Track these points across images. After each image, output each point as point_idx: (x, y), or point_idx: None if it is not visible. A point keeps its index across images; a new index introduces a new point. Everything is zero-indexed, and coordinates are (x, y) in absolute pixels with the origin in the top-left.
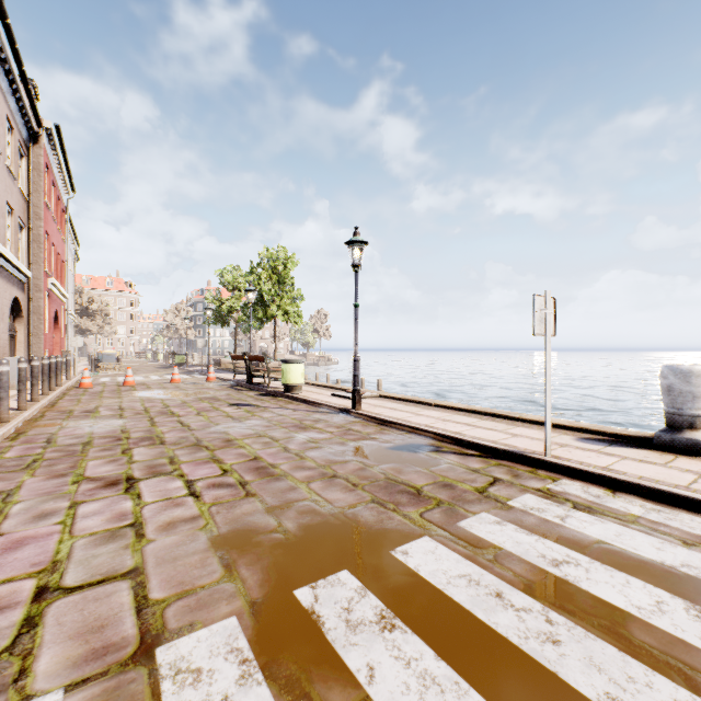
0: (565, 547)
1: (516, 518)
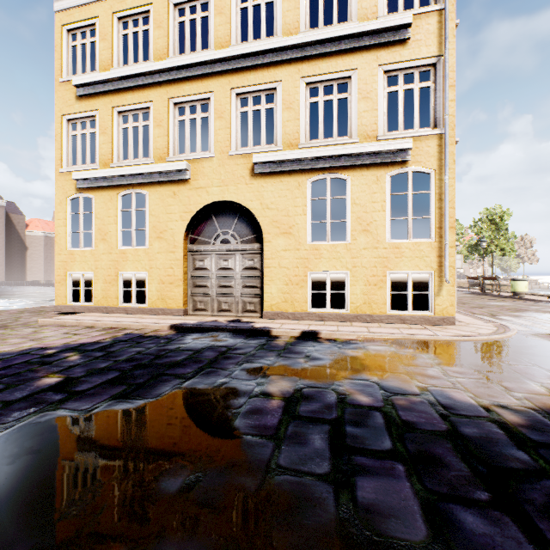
0: None
1: None
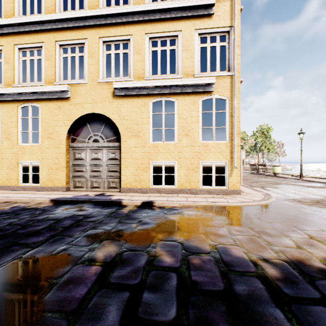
0: None
1: None
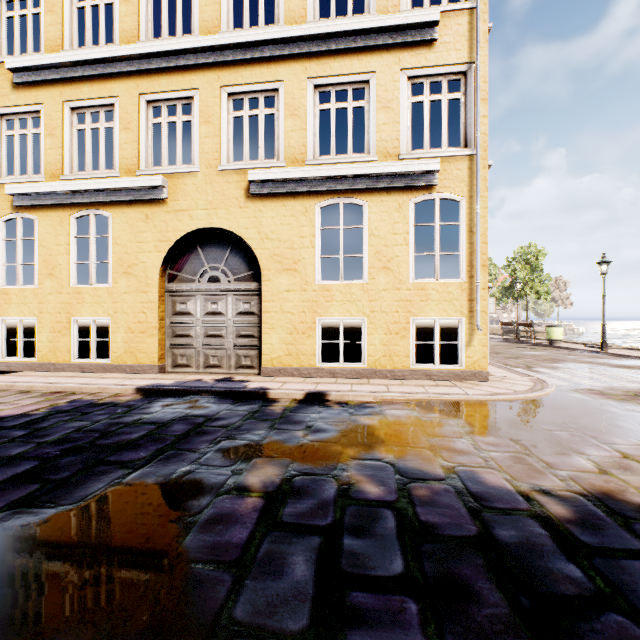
0: None
1: None
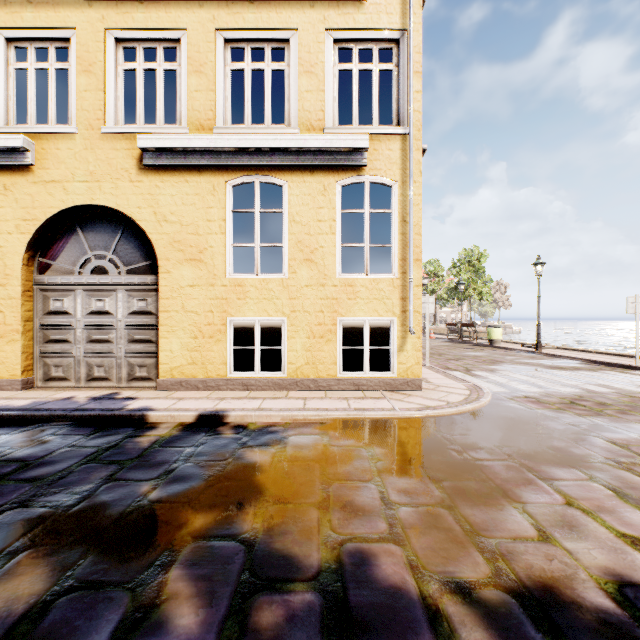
0: (607, 375)
1: (597, 372)
